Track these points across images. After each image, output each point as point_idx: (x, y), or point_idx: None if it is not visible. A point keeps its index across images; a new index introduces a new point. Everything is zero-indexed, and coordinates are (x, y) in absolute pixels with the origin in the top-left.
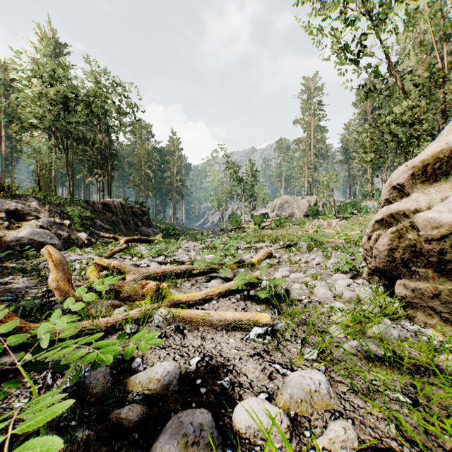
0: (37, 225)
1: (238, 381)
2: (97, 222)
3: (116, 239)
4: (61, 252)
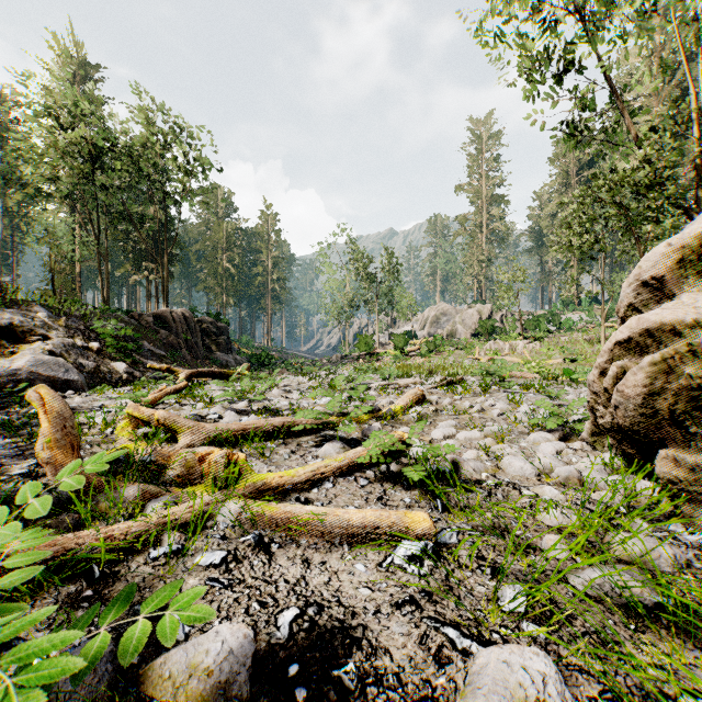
0: (45, 350)
1: (373, 667)
2: (145, 345)
3: (172, 372)
4: (82, 394)
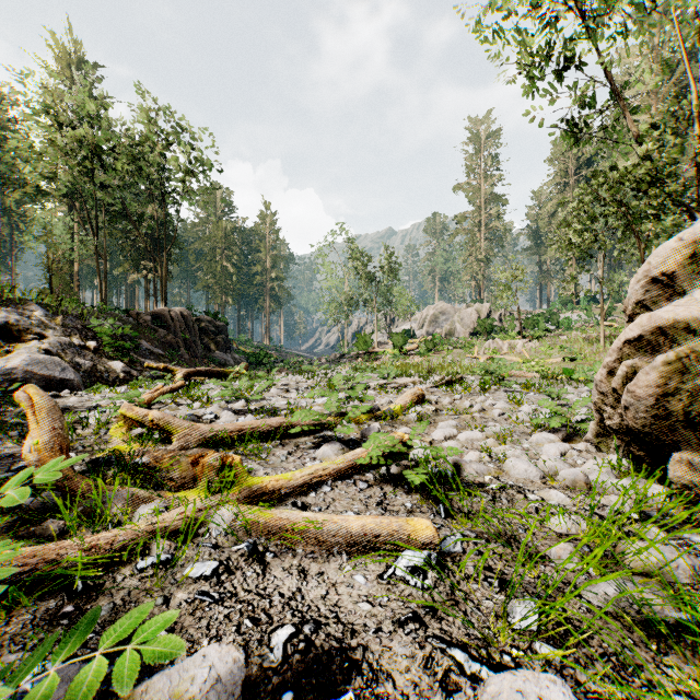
0: (41, 349)
1: (374, 694)
2: (143, 344)
3: (169, 371)
4: (78, 393)
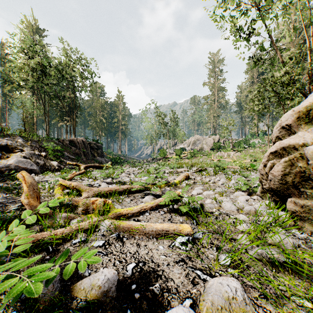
0: (21, 156)
1: (166, 286)
2: (65, 154)
3: (77, 165)
4: (38, 175)
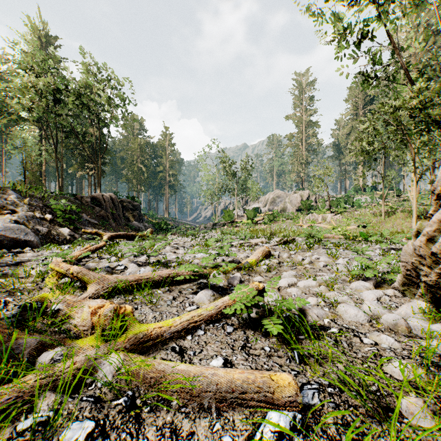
0: (12, 220)
1: None
2: (84, 217)
3: (99, 234)
4: (35, 250)
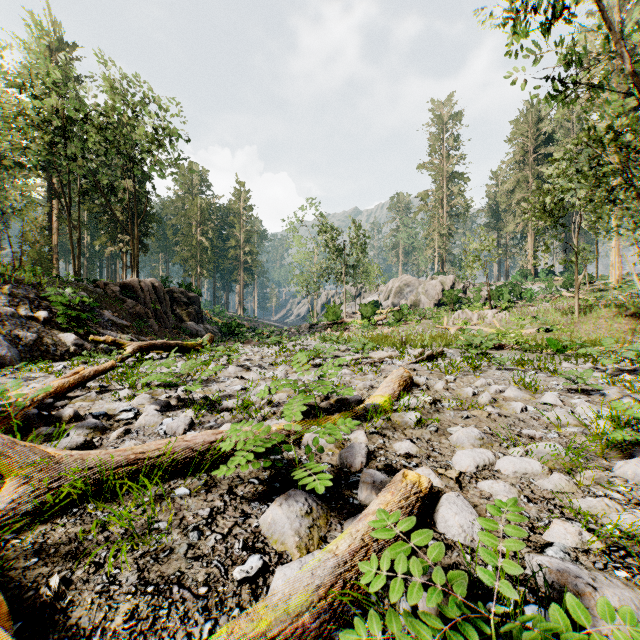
0: None
1: None
2: (105, 315)
3: (118, 345)
4: (3, 372)
